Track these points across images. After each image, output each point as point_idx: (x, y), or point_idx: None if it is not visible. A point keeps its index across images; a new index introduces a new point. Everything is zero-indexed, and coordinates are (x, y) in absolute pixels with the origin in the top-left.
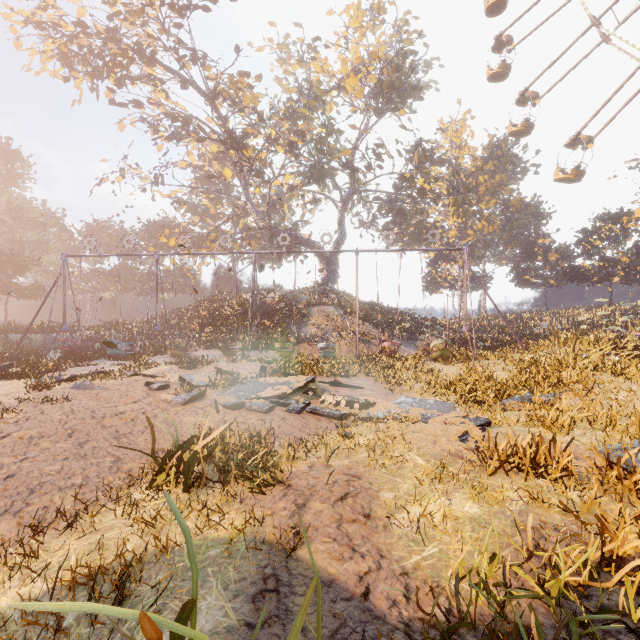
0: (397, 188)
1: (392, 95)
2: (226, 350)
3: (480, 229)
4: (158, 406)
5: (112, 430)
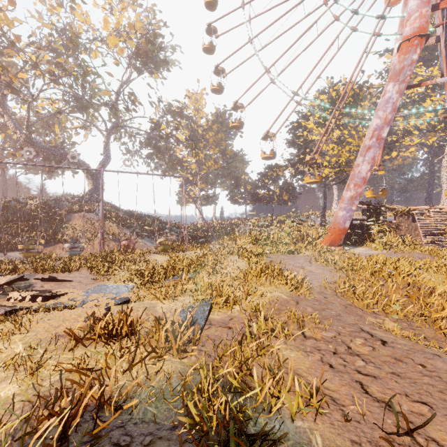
0: (151, 129)
1: (147, 61)
2: None
3: (210, 166)
4: None
5: None
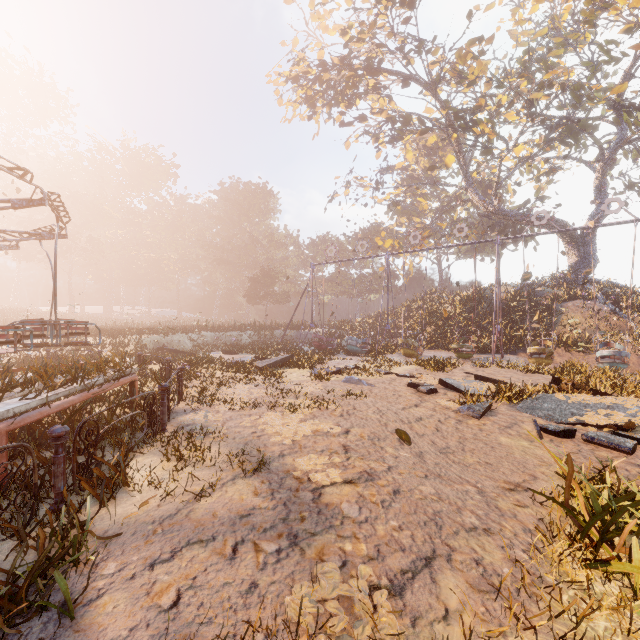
0: None
1: None
2: (461, 352)
3: None
4: (447, 415)
5: (428, 440)
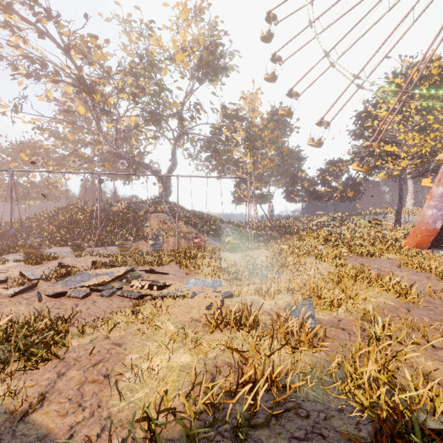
0: (212, 134)
1: (208, 70)
2: (75, 247)
3: (266, 164)
4: None
5: None
